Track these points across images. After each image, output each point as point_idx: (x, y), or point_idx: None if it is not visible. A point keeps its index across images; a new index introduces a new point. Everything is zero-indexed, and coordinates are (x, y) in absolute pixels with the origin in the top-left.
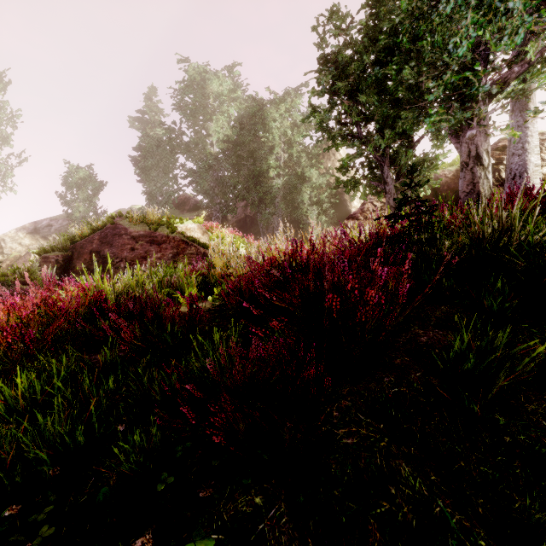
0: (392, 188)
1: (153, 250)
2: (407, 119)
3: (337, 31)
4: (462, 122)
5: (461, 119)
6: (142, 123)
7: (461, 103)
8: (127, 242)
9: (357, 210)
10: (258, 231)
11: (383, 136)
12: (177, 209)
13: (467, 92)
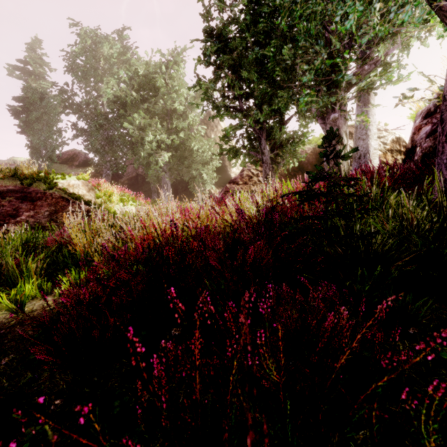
0: (268, 159)
1: (24, 207)
2: (282, 97)
3: (222, 4)
4: (328, 105)
5: (328, 102)
6: (25, 73)
7: (326, 89)
8: None
9: (237, 175)
10: (149, 189)
11: (261, 111)
12: (64, 164)
13: (335, 78)
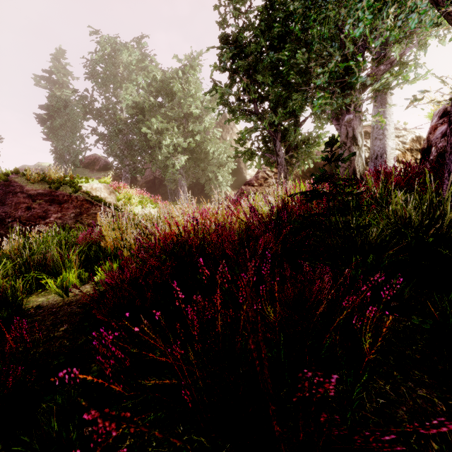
0: (283, 161)
1: (52, 209)
2: (297, 100)
3: (237, 12)
4: (343, 107)
5: (342, 104)
6: (50, 82)
7: (341, 91)
8: (22, 201)
9: (252, 177)
10: (165, 192)
11: (276, 113)
12: (86, 168)
13: (348, 80)
